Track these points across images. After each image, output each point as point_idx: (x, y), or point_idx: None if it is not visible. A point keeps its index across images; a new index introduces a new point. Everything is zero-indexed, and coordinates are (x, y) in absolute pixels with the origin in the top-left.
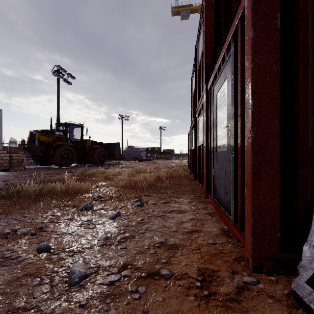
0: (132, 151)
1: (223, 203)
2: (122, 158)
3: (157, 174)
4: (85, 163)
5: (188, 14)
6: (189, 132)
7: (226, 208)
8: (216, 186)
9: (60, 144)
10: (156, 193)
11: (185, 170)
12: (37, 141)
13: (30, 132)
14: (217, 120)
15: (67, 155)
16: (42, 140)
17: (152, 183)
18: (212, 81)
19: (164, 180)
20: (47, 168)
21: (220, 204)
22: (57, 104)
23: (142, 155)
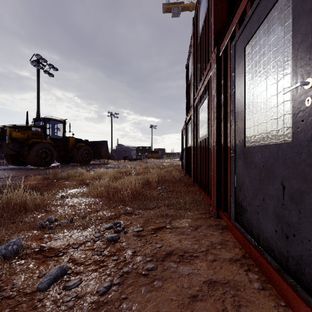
0: (122, 150)
1: (275, 251)
2: (111, 157)
3: (146, 177)
4: (68, 162)
5: (179, 12)
6: (183, 128)
7: (290, 268)
8: (243, 207)
9: (37, 142)
10: (142, 207)
11: (178, 170)
12: (8, 137)
13: (0, 127)
14: (246, 93)
15: (45, 154)
16: (14, 137)
17: (139, 191)
18: (232, 33)
19: (155, 186)
20: (20, 169)
21: (258, 246)
22: (37, 98)
23: (132, 154)
